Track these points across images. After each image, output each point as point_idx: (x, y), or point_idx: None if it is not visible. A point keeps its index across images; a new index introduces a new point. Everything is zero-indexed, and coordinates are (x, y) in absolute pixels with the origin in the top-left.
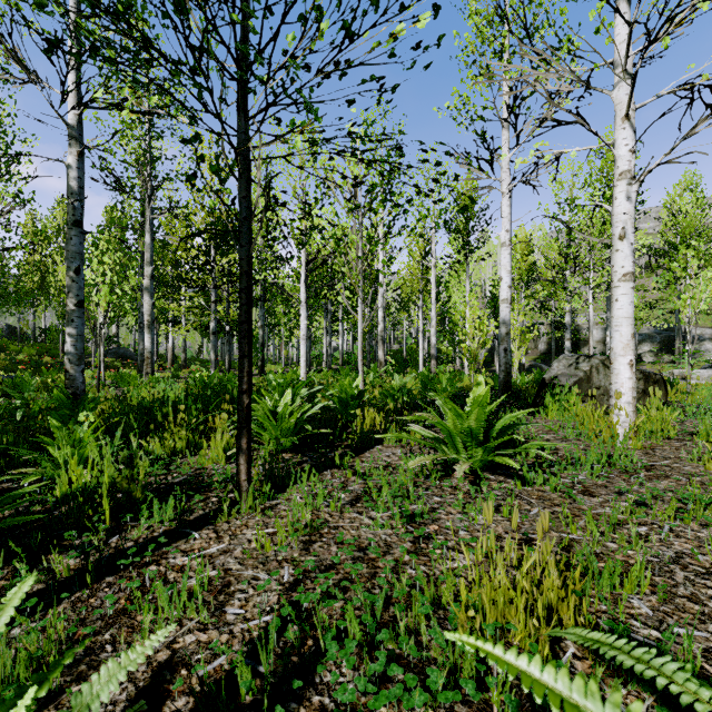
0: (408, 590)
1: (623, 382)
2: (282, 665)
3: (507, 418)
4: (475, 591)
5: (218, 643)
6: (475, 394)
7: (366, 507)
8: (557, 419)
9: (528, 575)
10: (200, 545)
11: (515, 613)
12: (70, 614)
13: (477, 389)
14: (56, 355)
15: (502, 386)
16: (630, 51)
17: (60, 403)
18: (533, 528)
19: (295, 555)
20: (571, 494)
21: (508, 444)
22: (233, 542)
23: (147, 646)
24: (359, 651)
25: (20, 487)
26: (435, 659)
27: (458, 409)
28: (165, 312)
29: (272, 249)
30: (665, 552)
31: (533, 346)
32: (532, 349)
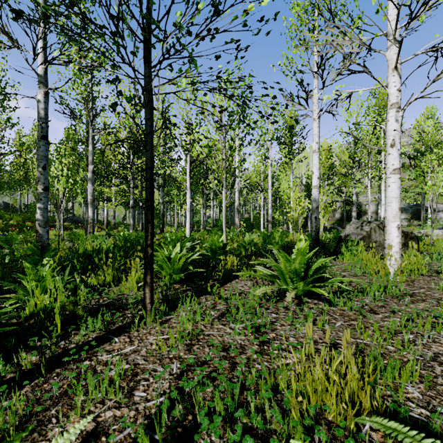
0: (256, 379)
1: (393, 238)
2: (170, 434)
3: (319, 262)
4: (303, 383)
5: (128, 417)
6: (298, 246)
7: (228, 321)
8: (350, 262)
9: (338, 371)
10: (119, 347)
11: (330, 398)
12: (30, 395)
13: (300, 243)
14: (34, 221)
15: (313, 240)
16: (397, 26)
17: (33, 252)
18: (338, 336)
19: (181, 354)
20: (362, 313)
21: (320, 279)
22: (140, 344)
23: (71, 433)
24: (223, 424)
25: (4, 307)
26: (275, 430)
27: (288, 257)
28: (102, 194)
29: (168, 154)
30: (427, 353)
31: (332, 215)
32: (331, 217)
